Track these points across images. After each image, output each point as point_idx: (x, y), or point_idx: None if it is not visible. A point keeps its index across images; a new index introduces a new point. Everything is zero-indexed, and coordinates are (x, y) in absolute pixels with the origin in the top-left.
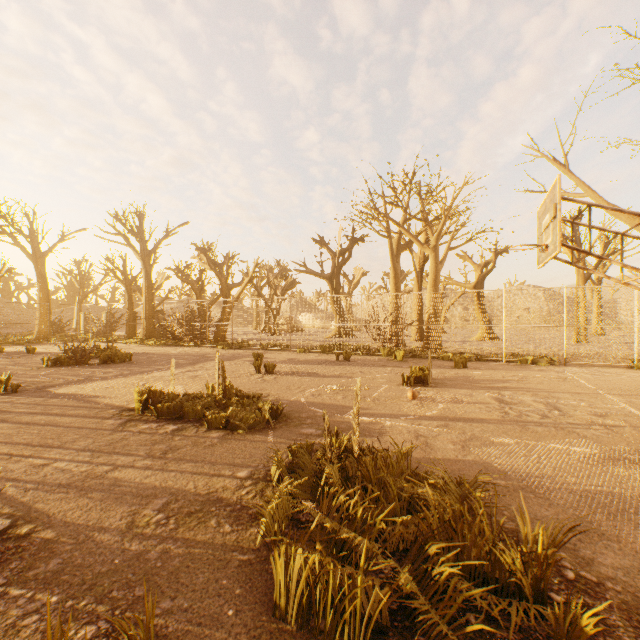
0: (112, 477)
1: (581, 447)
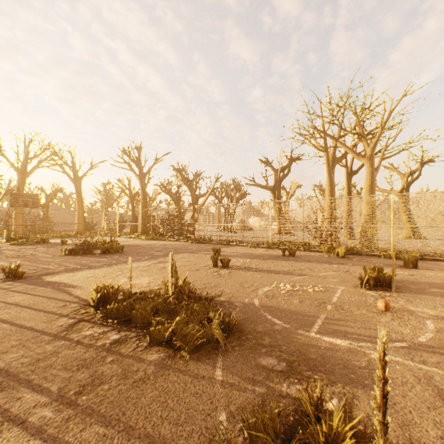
0: None
1: None
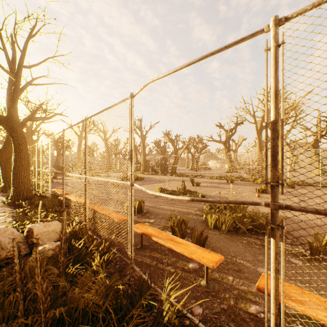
0: (161, 206)
1: None
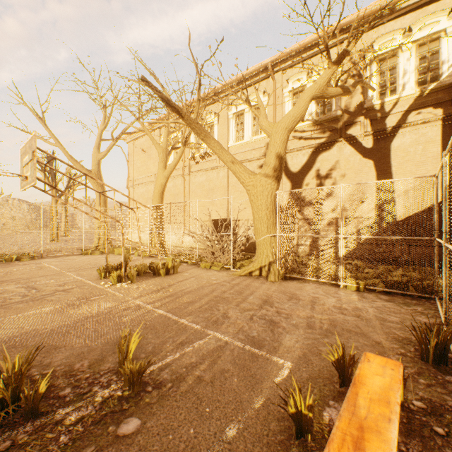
0: None
1: (50, 307)
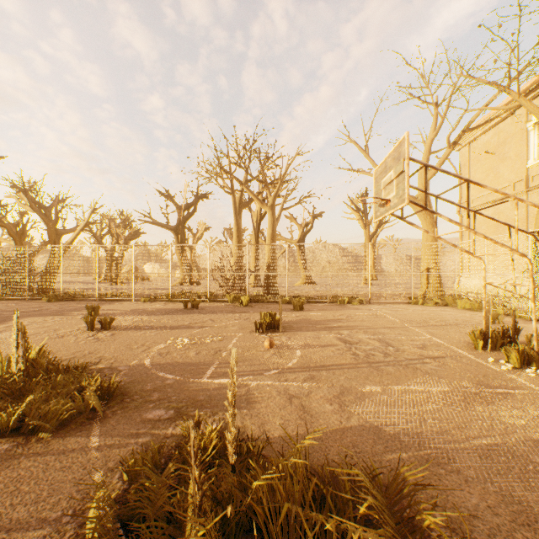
0: None
1: (434, 386)
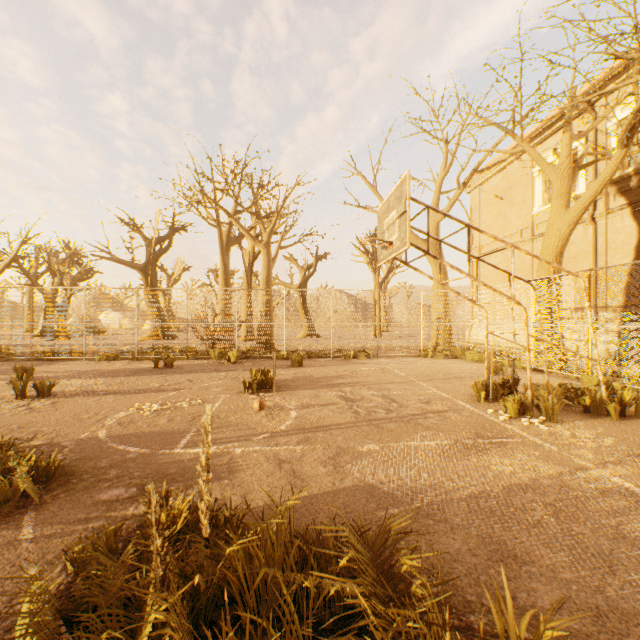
0: None
1: (433, 440)
